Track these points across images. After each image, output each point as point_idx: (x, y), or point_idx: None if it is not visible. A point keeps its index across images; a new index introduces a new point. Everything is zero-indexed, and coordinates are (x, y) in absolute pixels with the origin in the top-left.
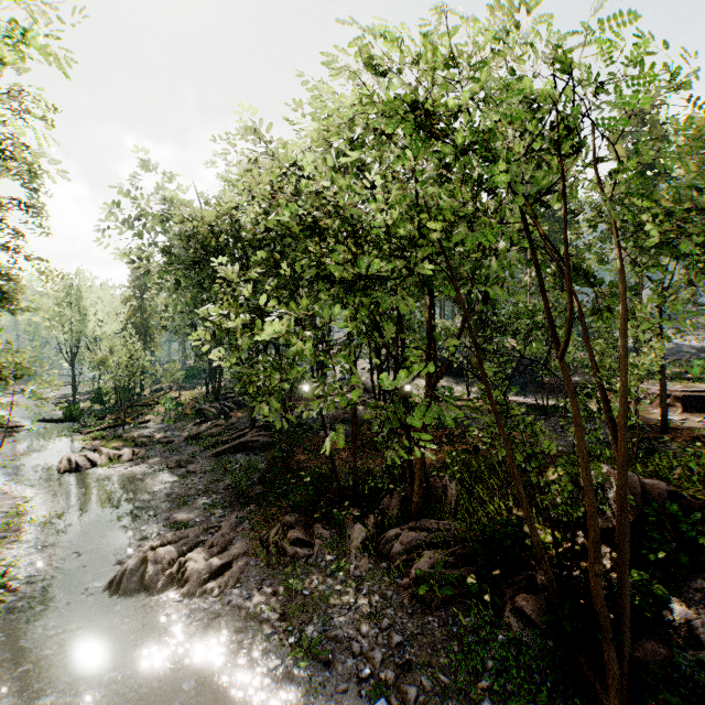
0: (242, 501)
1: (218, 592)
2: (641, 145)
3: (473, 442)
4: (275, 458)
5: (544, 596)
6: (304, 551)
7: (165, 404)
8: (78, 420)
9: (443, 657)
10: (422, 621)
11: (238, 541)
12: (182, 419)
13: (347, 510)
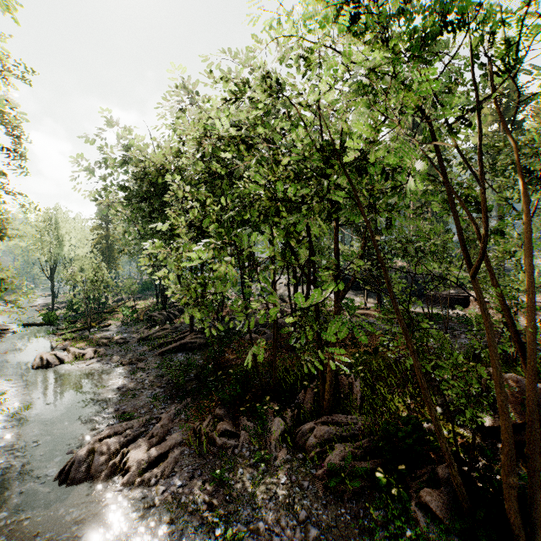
0: (180, 395)
1: (154, 481)
2: None
3: (372, 344)
4: (209, 357)
5: (446, 490)
6: (231, 442)
7: (123, 312)
8: (54, 324)
9: None
10: (335, 513)
11: (175, 431)
12: (136, 323)
13: (268, 404)
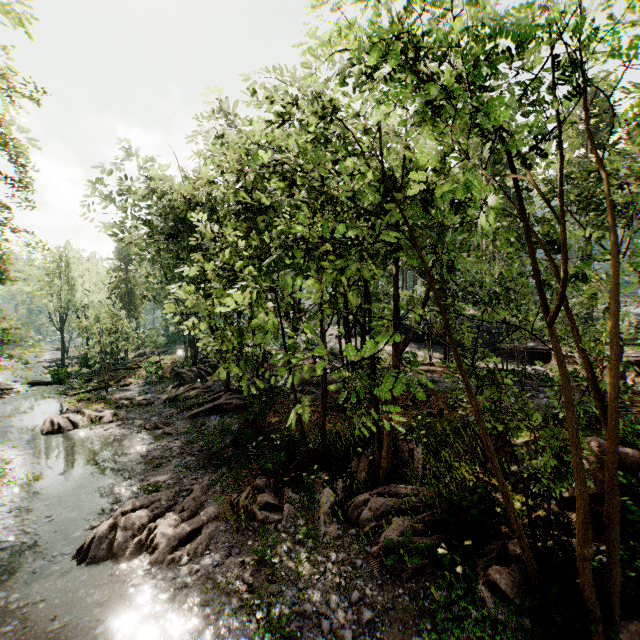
0: (215, 464)
1: (186, 560)
2: None
3: (437, 405)
4: (248, 420)
5: (517, 568)
6: (273, 516)
7: (146, 368)
8: (65, 383)
9: (415, 634)
10: (392, 594)
11: (209, 504)
12: (162, 382)
13: (316, 474)
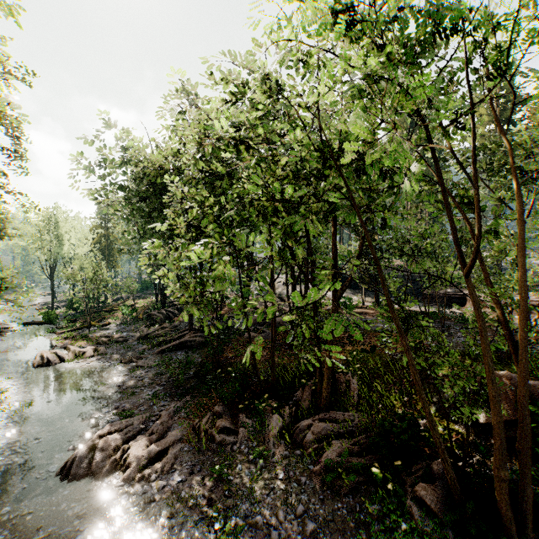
0: (180, 393)
1: (155, 477)
2: None
3: (369, 343)
4: (208, 355)
5: (441, 485)
6: (230, 438)
7: (123, 310)
8: (54, 323)
9: None
10: (332, 507)
11: (175, 428)
12: (136, 322)
13: (266, 402)
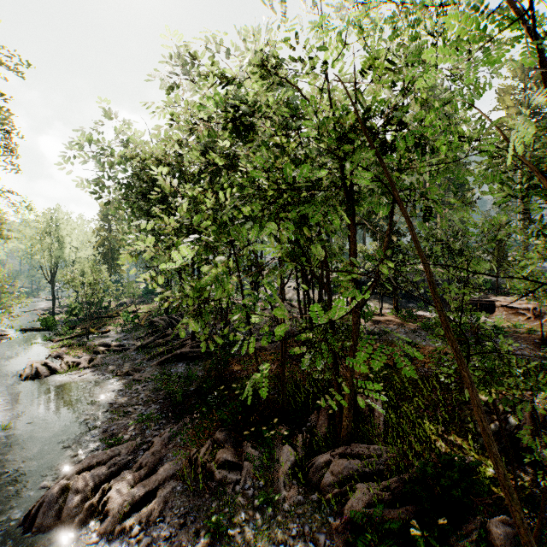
0: (177, 414)
1: (137, 529)
2: None
3: (392, 356)
4: (212, 368)
5: None
6: (232, 476)
7: (124, 317)
8: (52, 329)
9: None
10: None
11: (168, 459)
12: (137, 329)
13: (276, 428)
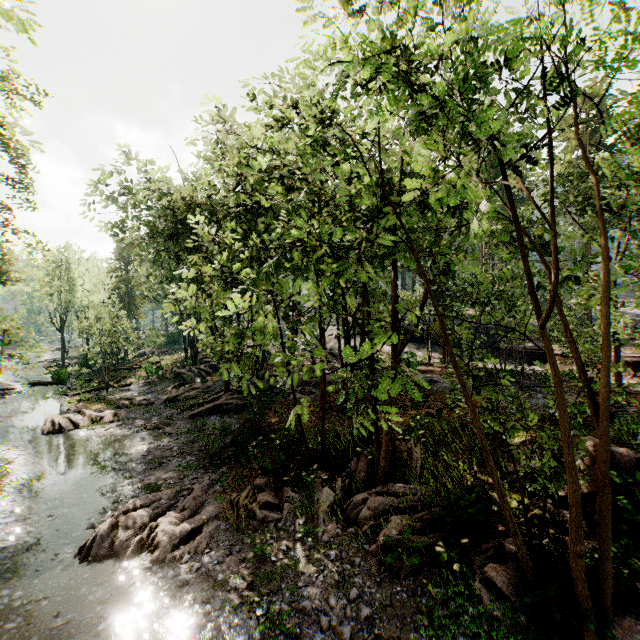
0: (215, 463)
1: (187, 558)
2: (633, 97)
3: (435, 405)
4: (248, 420)
5: (513, 566)
6: (273, 515)
7: (146, 368)
8: (66, 383)
9: (413, 631)
10: (390, 591)
11: (209, 504)
12: (162, 382)
13: (315, 473)
